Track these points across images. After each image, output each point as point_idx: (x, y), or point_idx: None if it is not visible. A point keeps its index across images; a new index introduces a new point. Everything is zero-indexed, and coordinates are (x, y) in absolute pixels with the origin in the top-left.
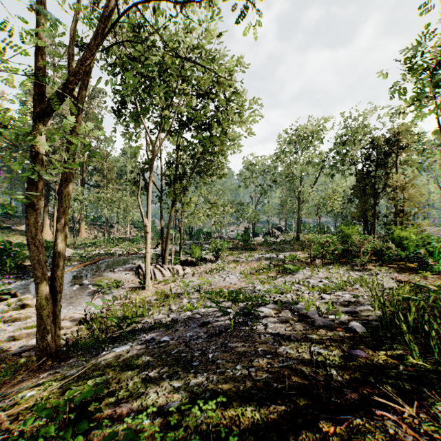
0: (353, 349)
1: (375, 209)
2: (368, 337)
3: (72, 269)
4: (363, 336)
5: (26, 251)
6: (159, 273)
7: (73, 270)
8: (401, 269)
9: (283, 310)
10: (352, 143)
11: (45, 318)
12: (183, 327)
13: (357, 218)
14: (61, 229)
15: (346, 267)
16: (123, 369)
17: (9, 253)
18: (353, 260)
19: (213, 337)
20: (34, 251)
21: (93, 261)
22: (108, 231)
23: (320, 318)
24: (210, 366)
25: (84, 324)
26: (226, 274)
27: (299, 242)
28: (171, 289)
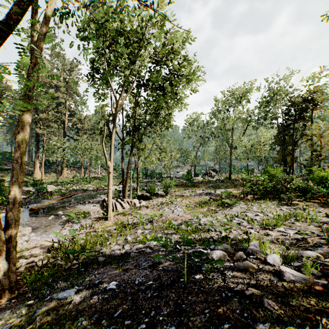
0: None
1: (293, 154)
2: None
3: (52, 201)
4: None
5: None
6: (120, 206)
7: (52, 202)
8: (323, 203)
9: (237, 252)
10: (274, 102)
11: None
12: (134, 266)
13: (278, 162)
14: (17, 168)
15: (276, 202)
16: None
17: (3, 188)
18: (280, 196)
19: (164, 290)
20: None
21: (69, 195)
22: (84, 172)
23: (288, 270)
24: None
25: (51, 252)
26: (174, 207)
27: (231, 180)
28: (128, 220)
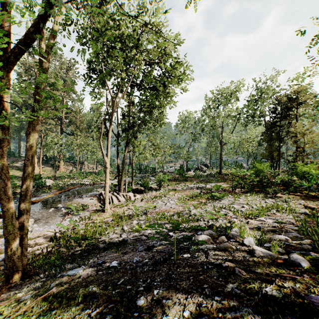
0: (309, 292)
1: (279, 150)
2: (316, 274)
3: (51, 195)
4: (309, 272)
5: (19, 181)
6: (116, 199)
7: (51, 196)
8: (304, 196)
9: (220, 237)
10: (262, 101)
11: (11, 241)
12: (131, 250)
13: (265, 157)
14: (28, 165)
15: (261, 195)
16: (69, 302)
17: None
18: (266, 189)
19: (158, 266)
20: (1, 183)
21: (67, 189)
22: (80, 167)
23: (258, 248)
24: (155, 308)
25: (54, 241)
26: (167, 200)
27: (221, 175)
28: (124, 212)
